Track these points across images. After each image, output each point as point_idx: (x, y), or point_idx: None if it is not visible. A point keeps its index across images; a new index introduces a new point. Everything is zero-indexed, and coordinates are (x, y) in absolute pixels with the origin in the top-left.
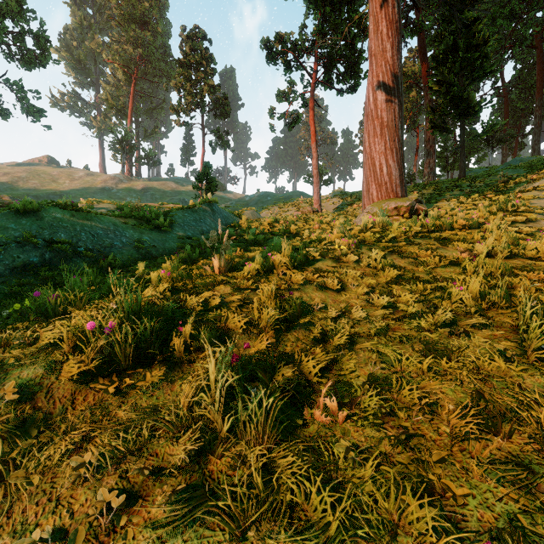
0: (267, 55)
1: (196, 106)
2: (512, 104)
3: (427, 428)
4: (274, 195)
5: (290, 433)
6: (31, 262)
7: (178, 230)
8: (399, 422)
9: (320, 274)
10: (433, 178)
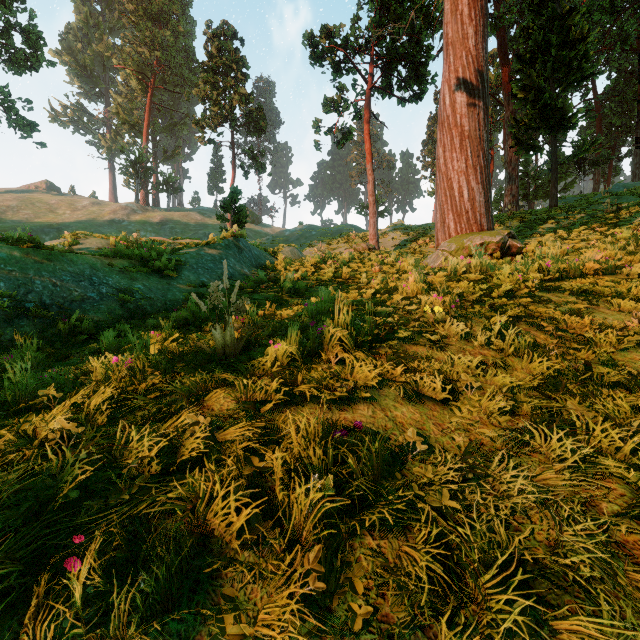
0: (311, 54)
1: (225, 120)
2: (606, 120)
3: None
4: (319, 229)
5: None
6: None
7: (189, 275)
8: None
9: (405, 366)
10: (515, 207)
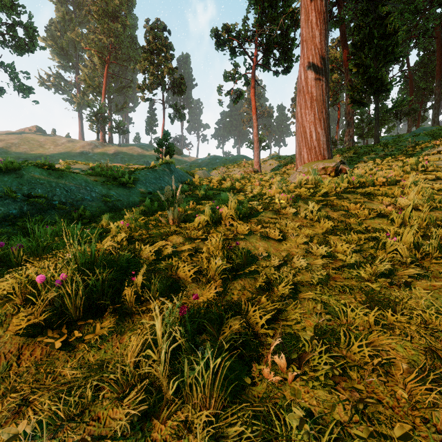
0: (216, 43)
1: (158, 85)
2: (416, 84)
3: (383, 392)
4: (221, 158)
5: (238, 391)
6: (10, 213)
7: (141, 187)
8: (351, 384)
9: (262, 225)
10: (352, 144)
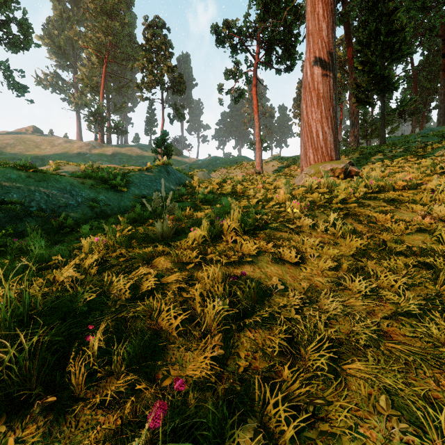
0: (216, 39)
1: (157, 84)
2: (420, 84)
3: None
4: (222, 159)
5: None
6: None
7: (135, 190)
8: None
9: (274, 243)
10: (357, 144)
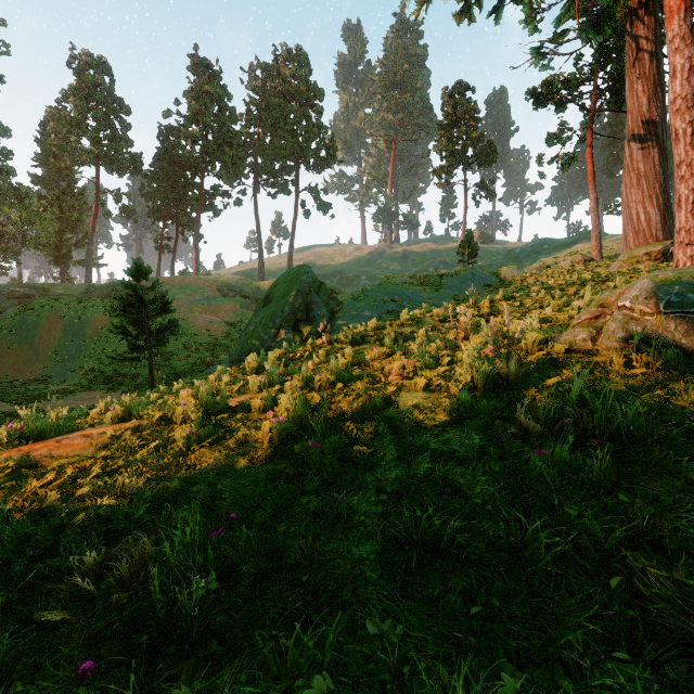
0: (534, 102)
1: (458, 164)
2: None
3: None
4: (552, 242)
5: None
6: (389, 309)
7: (449, 291)
8: None
9: (513, 302)
10: None
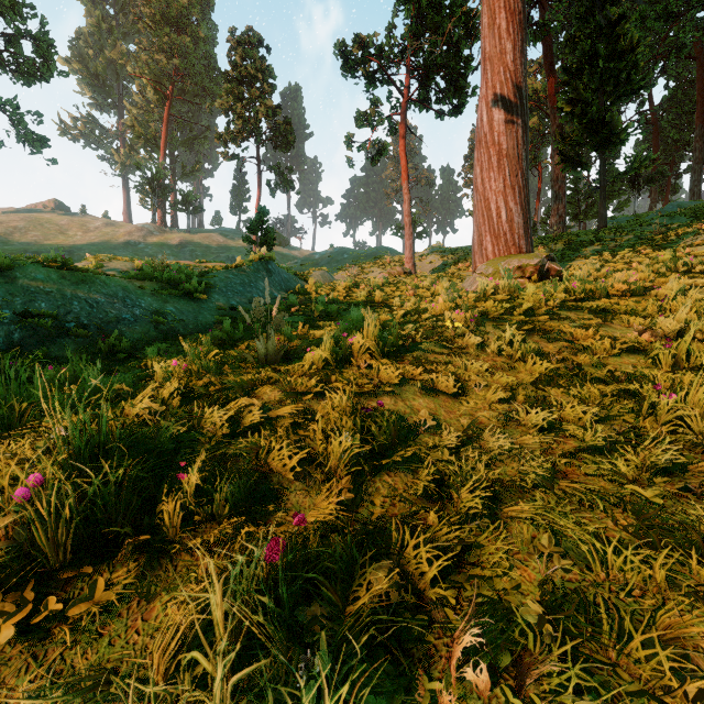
0: (343, 65)
1: (250, 134)
2: (663, 133)
3: None
4: (352, 252)
5: None
6: None
7: (219, 298)
8: None
9: (424, 368)
10: (562, 229)
